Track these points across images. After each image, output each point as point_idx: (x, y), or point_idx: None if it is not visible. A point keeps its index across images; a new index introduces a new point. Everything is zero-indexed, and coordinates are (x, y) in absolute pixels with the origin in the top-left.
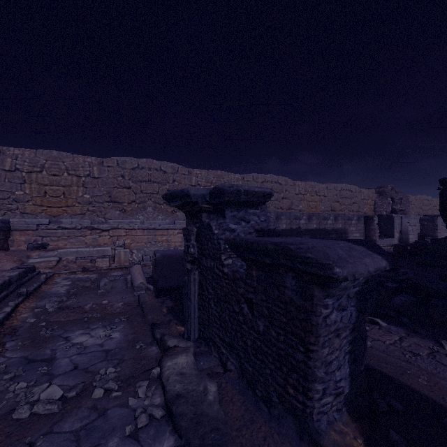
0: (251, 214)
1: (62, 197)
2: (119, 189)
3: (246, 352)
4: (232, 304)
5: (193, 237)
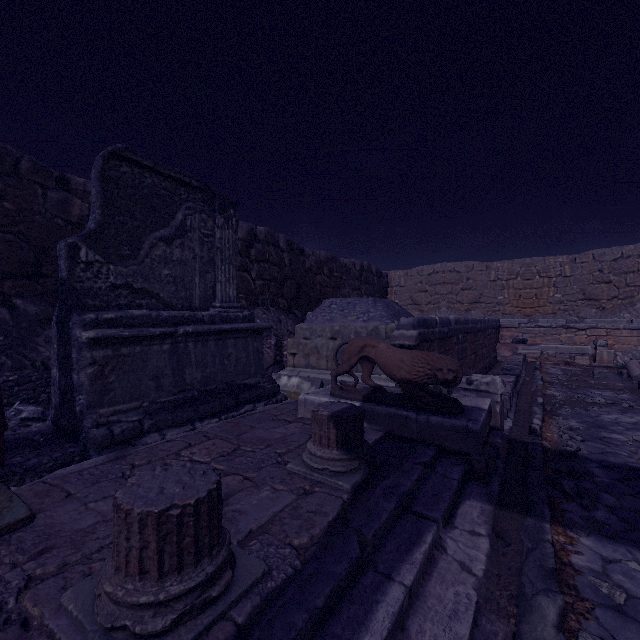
0: None
1: (534, 298)
2: (595, 285)
3: None
4: None
5: None
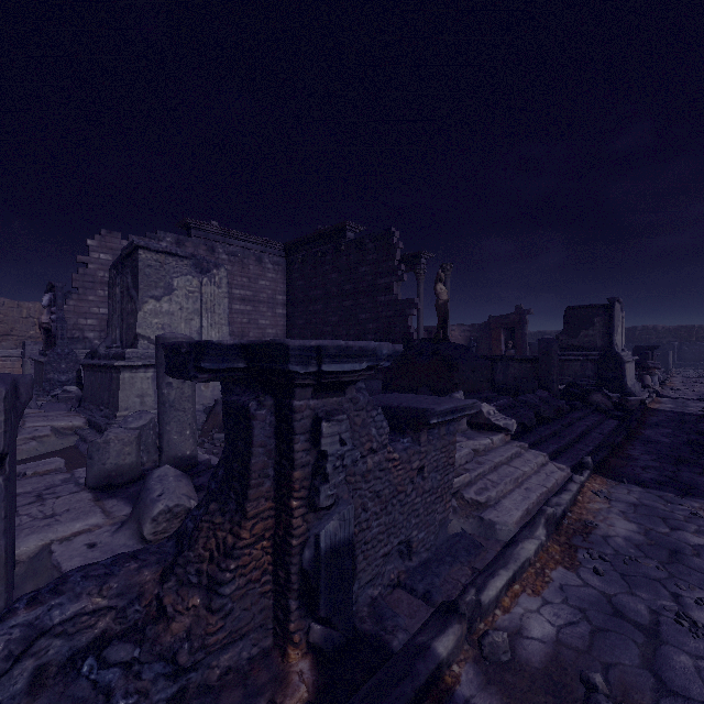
0: None
1: None
2: None
3: None
4: None
5: None
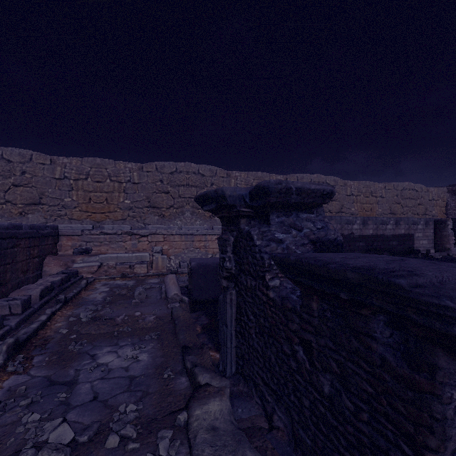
0: (303, 220)
1: (105, 203)
2: (158, 194)
3: (301, 414)
4: (280, 342)
5: (229, 248)
